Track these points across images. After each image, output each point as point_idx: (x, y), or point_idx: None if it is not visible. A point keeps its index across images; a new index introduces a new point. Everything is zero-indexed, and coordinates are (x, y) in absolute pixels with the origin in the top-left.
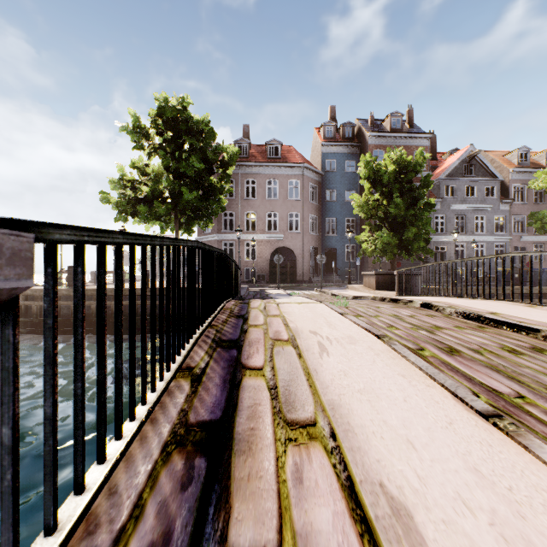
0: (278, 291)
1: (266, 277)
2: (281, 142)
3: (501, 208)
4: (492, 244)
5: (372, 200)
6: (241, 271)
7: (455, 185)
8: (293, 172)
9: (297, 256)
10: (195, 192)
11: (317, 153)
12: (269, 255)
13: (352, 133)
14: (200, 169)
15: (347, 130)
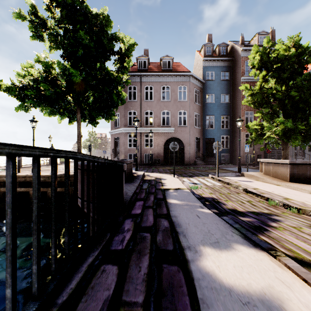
0: (175, 182)
1: (160, 160)
2: (172, 57)
3: None
4: None
5: (265, 88)
6: (123, 165)
7: None
8: (182, 79)
9: (184, 145)
10: (84, 73)
11: (199, 68)
12: (163, 143)
13: (226, 51)
14: (92, 51)
15: (222, 49)
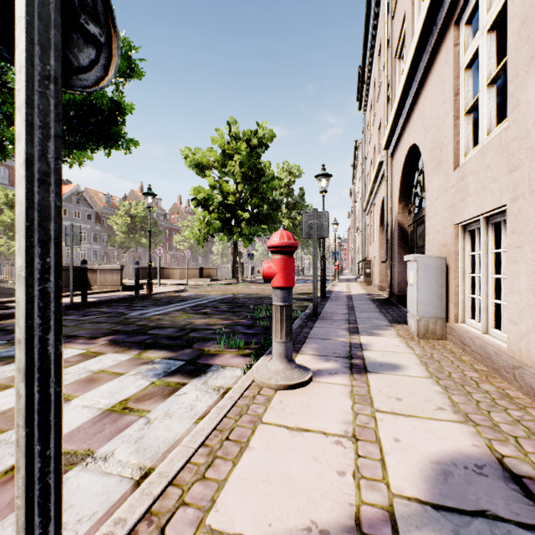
0: None
1: None
2: None
3: (96, 228)
4: (91, 250)
5: (10, 219)
6: None
7: (68, 208)
8: None
9: None
10: None
11: None
12: None
13: None
14: None
15: None
